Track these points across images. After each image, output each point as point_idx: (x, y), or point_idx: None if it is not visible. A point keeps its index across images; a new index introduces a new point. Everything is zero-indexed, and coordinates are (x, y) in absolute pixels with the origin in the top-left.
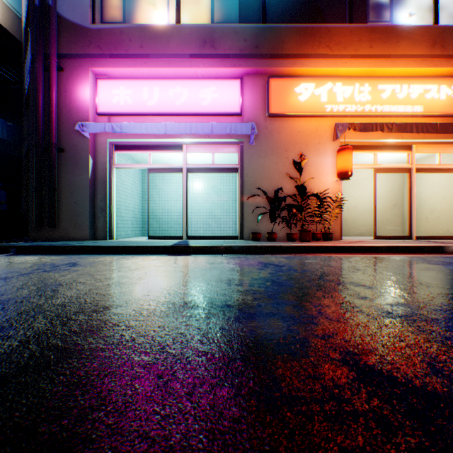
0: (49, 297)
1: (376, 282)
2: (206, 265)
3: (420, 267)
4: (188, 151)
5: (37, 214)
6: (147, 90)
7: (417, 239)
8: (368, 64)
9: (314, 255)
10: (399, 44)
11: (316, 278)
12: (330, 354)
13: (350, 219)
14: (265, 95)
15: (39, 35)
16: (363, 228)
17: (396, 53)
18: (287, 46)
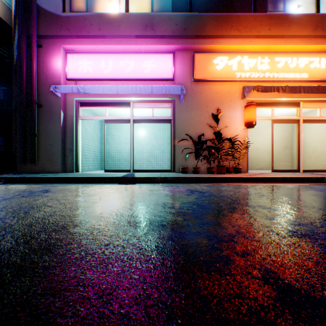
0: (20, 218)
1: (279, 205)
2: (147, 191)
3: (310, 193)
4: (134, 107)
5: (22, 154)
6: (104, 61)
7: (304, 172)
8: (267, 42)
9: (228, 184)
10: (290, 27)
11: (231, 202)
12: (251, 272)
13: (253, 157)
14: (191, 65)
15: (23, 20)
16: (263, 164)
17: (288, 34)
18: (208, 29)
